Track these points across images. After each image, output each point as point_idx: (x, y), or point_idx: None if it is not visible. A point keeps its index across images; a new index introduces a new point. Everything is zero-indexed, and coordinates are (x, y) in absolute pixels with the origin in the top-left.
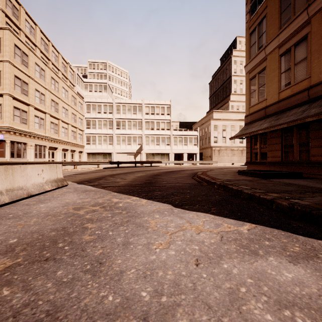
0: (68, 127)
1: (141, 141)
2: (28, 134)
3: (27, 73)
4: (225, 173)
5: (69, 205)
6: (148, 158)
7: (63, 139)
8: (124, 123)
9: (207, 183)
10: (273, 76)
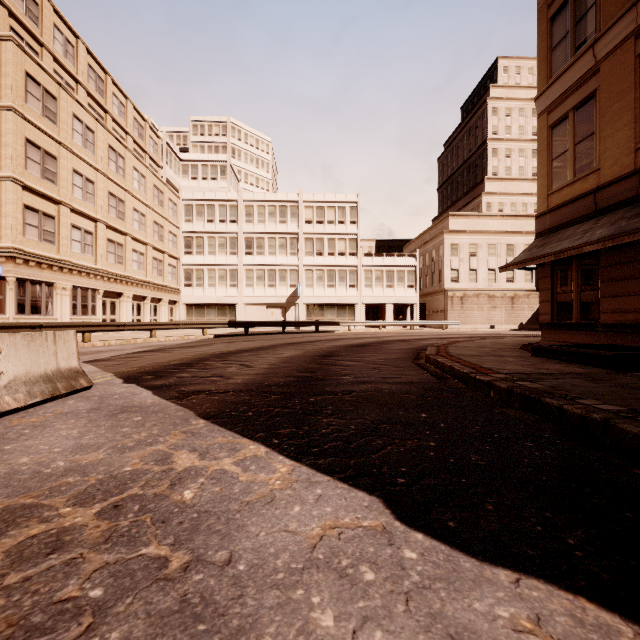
0: (146, 250)
1: (296, 278)
2: (58, 264)
3: (56, 135)
4: (495, 351)
5: (2, 488)
6: (310, 315)
7: (134, 276)
8: (260, 241)
9: (460, 381)
10: (618, 111)
